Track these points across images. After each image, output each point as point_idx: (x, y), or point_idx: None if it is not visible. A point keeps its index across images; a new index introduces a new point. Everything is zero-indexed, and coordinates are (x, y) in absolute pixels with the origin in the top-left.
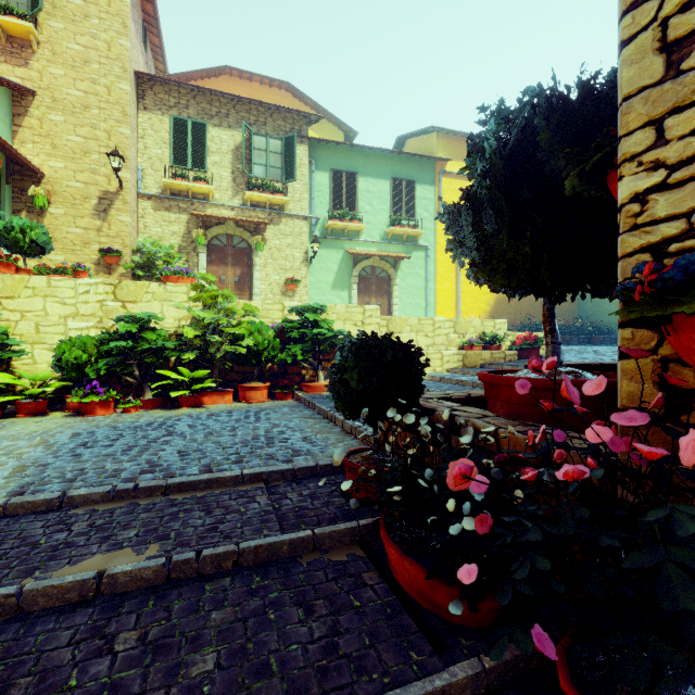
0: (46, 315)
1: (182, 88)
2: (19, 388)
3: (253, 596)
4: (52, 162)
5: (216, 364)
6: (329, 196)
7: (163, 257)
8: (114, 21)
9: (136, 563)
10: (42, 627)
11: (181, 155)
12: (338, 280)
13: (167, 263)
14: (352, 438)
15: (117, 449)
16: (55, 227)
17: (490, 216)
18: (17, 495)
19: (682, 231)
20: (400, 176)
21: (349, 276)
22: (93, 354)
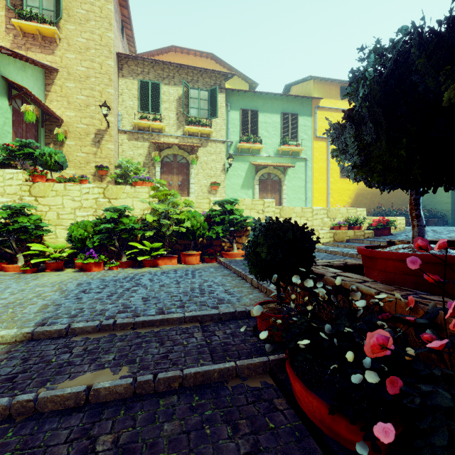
0: (63, 207)
1: (145, 61)
2: (47, 253)
3: (193, 412)
4: (68, 112)
5: (166, 239)
6: (239, 126)
7: (133, 170)
8: (104, 21)
9: (112, 381)
10: (49, 425)
11: (145, 104)
12: (245, 183)
13: (136, 174)
14: (258, 291)
15: (104, 294)
16: (70, 153)
17: (370, 129)
18: (41, 325)
19: None
20: (287, 111)
21: (252, 180)
22: (91, 232)
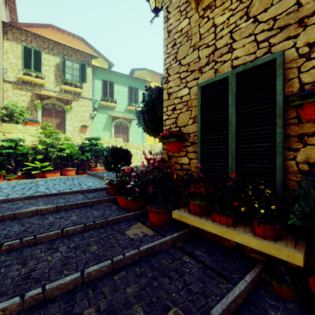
0: None
1: (29, 33)
2: None
3: (83, 211)
4: None
5: (52, 160)
6: (101, 90)
7: (19, 112)
8: None
9: (47, 207)
10: (24, 219)
11: (28, 64)
12: (105, 127)
13: (21, 115)
14: None
15: (18, 189)
16: None
17: (146, 117)
18: None
19: (169, 127)
20: (132, 86)
21: (110, 125)
22: None
